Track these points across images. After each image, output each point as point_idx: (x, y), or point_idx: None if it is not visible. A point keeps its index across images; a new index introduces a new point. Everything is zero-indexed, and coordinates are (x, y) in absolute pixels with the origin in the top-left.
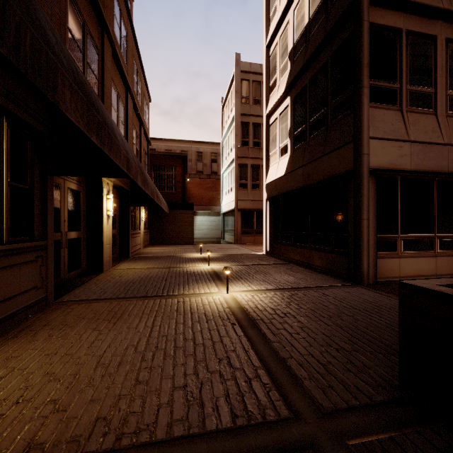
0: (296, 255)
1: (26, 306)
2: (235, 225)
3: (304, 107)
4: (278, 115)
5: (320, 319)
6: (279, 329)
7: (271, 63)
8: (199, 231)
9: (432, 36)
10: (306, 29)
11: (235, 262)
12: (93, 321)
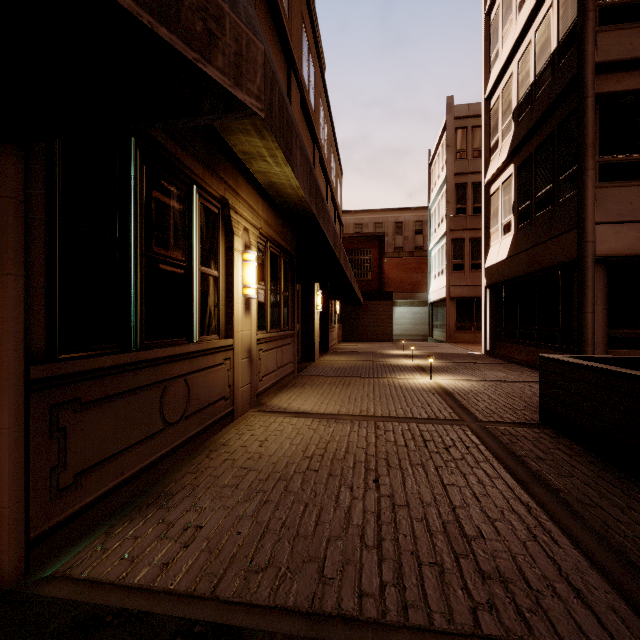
0: (521, 354)
1: (289, 372)
2: (447, 318)
3: (529, 180)
4: (500, 184)
5: (510, 397)
6: (470, 398)
7: (492, 119)
8: (398, 326)
9: None
10: (532, 88)
11: (442, 359)
12: (332, 385)
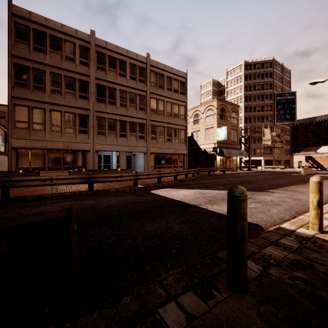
0: None
1: None
2: None
3: None
4: None
5: None
6: None
7: None
8: None
9: (44, 108)
10: None
11: None
12: None
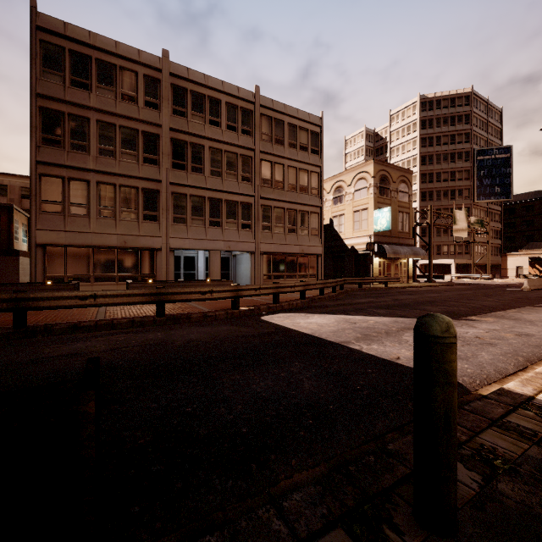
0: None
1: None
2: None
3: None
4: None
5: None
6: None
7: None
8: None
9: (87, 180)
10: None
11: None
12: None
